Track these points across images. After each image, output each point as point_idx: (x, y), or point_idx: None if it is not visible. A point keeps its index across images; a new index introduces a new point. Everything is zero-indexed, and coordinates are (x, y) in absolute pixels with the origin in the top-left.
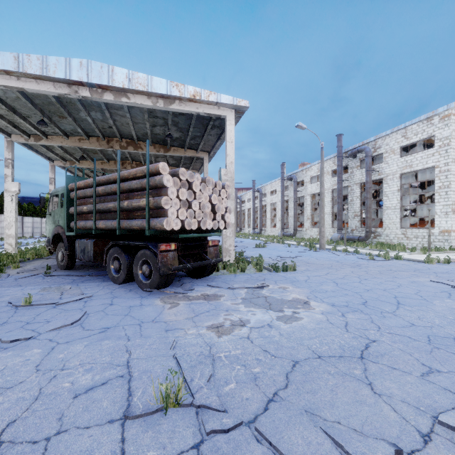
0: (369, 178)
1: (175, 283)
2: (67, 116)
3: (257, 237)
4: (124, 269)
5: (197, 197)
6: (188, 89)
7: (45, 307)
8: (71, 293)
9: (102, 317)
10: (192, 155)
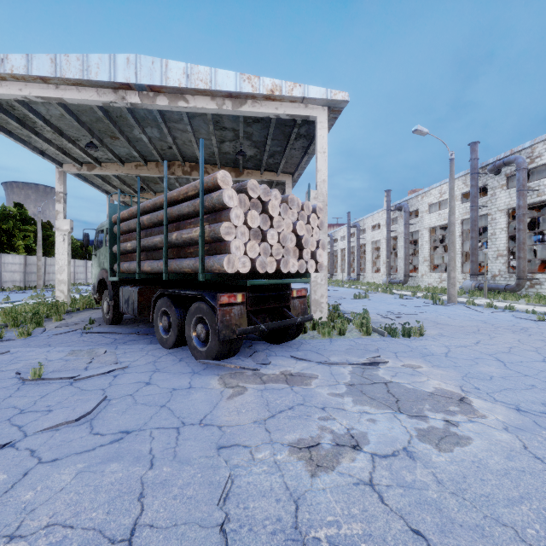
0: (522, 201)
1: (244, 350)
2: (118, 135)
3: (353, 285)
4: (174, 328)
5: (275, 224)
6: (263, 83)
7: (59, 383)
8: (102, 360)
9: (126, 408)
10: (270, 179)
